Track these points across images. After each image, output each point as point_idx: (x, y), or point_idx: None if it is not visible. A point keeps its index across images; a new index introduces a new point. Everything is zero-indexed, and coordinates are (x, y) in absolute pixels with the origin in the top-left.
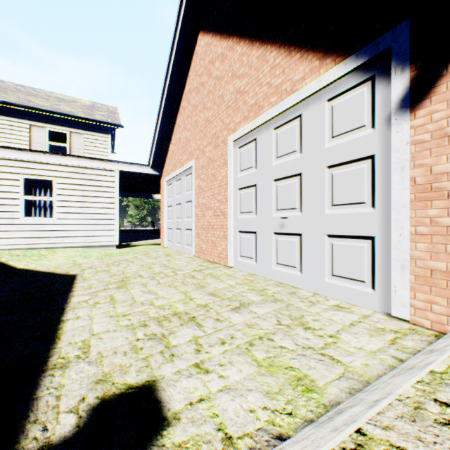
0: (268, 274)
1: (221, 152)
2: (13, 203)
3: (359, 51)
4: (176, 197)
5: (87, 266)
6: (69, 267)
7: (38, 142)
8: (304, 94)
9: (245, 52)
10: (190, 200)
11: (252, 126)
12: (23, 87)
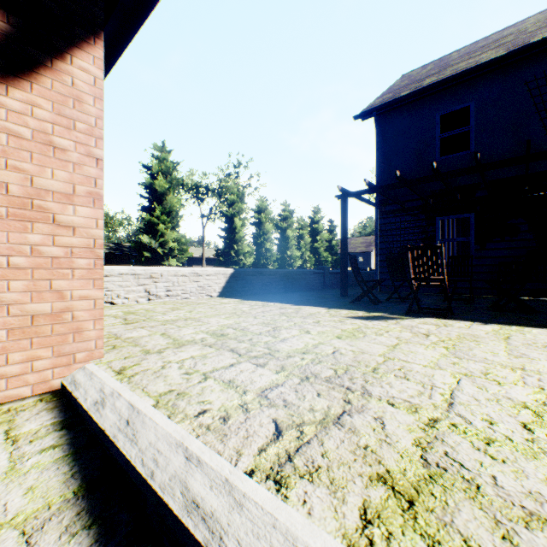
0: None
1: None
2: None
3: None
4: None
5: None
6: None
7: None
8: None
9: None
10: None
11: None
12: None
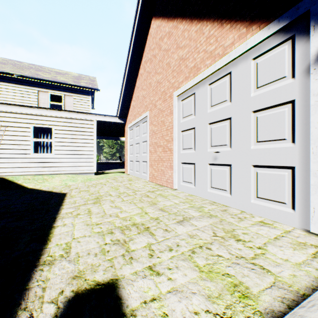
0: (204, 195)
1: (168, 105)
2: (26, 143)
3: (281, 16)
4: (136, 139)
5: (74, 187)
6: (62, 188)
7: (43, 102)
8: (233, 56)
9: (186, 28)
10: (146, 140)
11: (192, 83)
12: (34, 65)
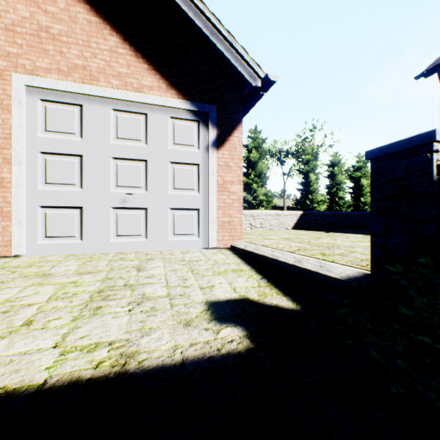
0: (104, 248)
1: None
2: None
3: (194, 102)
4: None
5: None
6: None
7: None
8: (153, 101)
9: None
10: None
11: (79, 89)
12: None
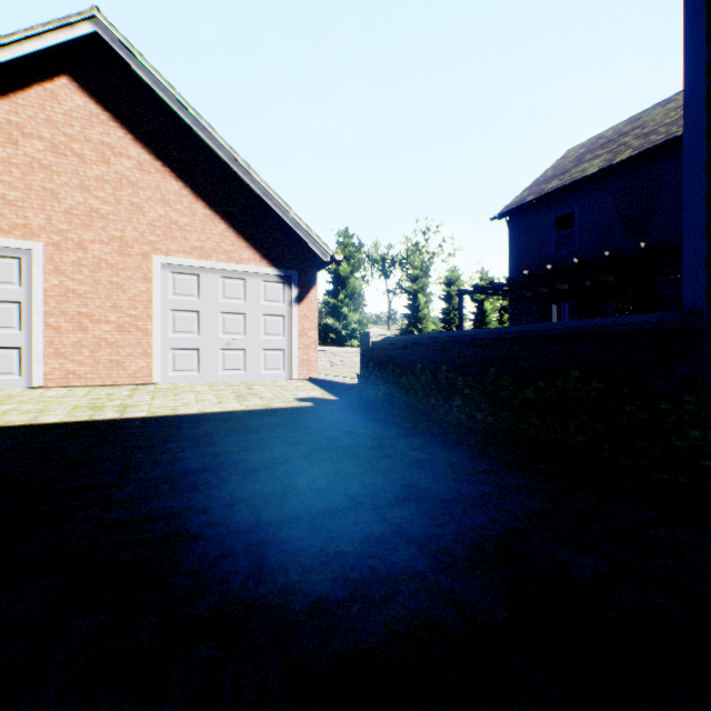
0: (215, 379)
1: (137, 265)
2: None
3: (281, 269)
4: None
5: None
6: None
7: None
8: (251, 270)
9: (186, 196)
10: (16, 301)
11: (198, 264)
12: None
